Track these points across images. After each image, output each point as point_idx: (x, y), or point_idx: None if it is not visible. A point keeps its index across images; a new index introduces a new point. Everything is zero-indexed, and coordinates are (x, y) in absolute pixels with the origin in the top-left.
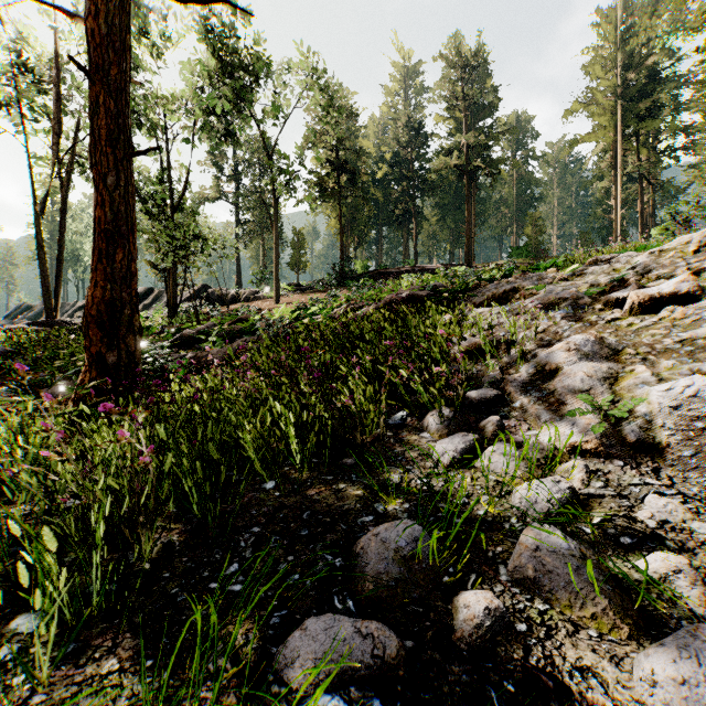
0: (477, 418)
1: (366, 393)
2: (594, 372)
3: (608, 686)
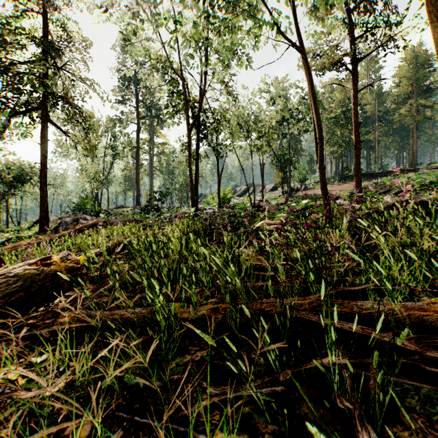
0: None
1: None
2: None
3: None
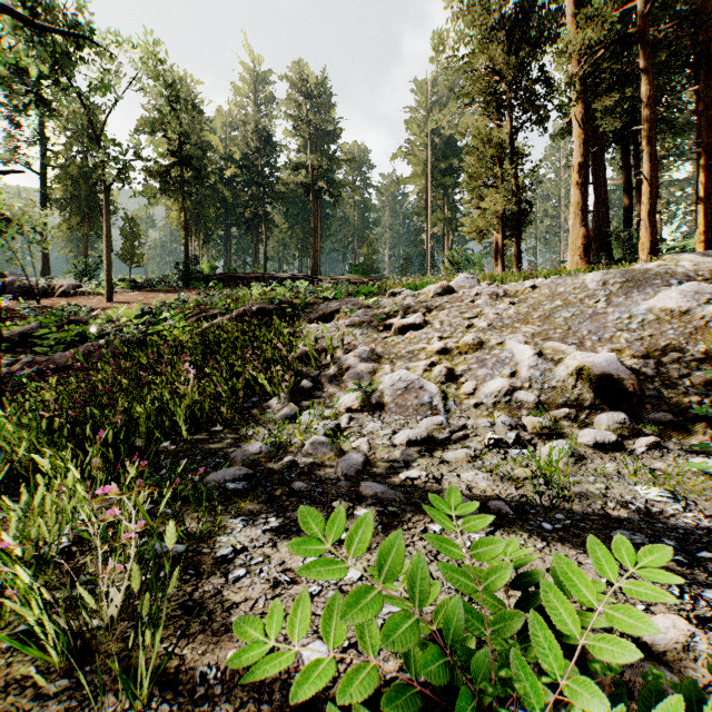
0: (302, 399)
1: (228, 386)
2: (365, 369)
3: (326, 471)
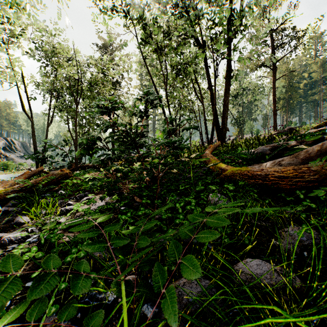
0: None
1: None
2: None
3: None
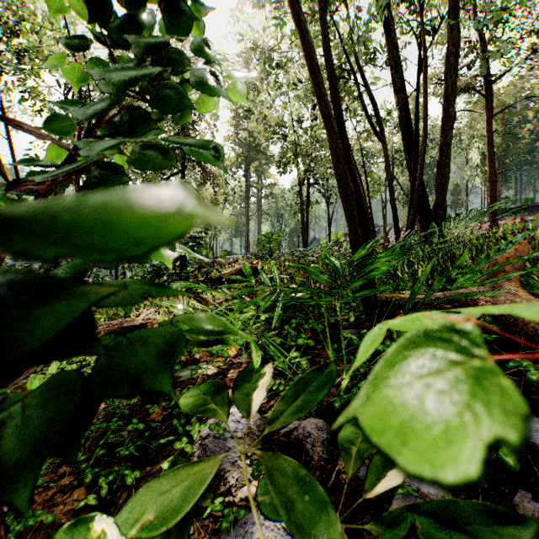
0: None
1: None
2: None
3: None
